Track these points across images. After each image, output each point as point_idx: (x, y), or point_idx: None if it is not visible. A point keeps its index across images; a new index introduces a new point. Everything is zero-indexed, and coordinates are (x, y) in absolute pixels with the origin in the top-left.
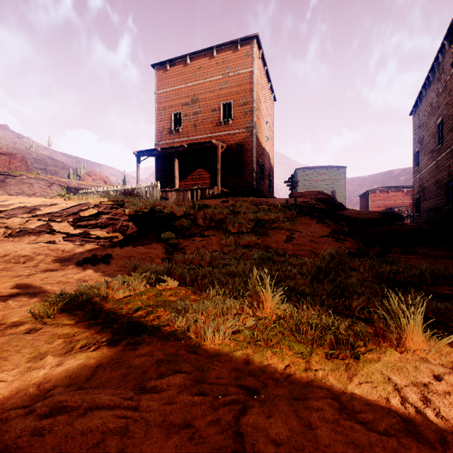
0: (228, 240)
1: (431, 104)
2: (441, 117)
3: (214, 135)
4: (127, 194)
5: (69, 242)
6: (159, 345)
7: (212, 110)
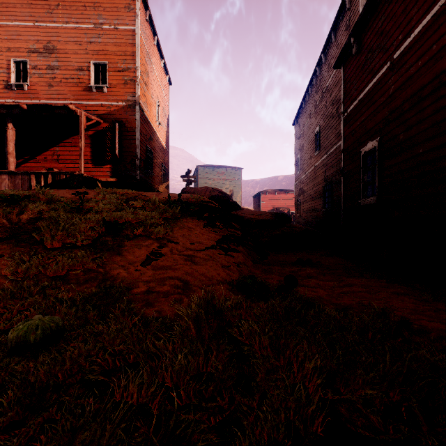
0: (24, 267)
1: (310, 115)
2: (318, 126)
3: (81, 103)
4: None
5: None
6: None
7: (78, 68)
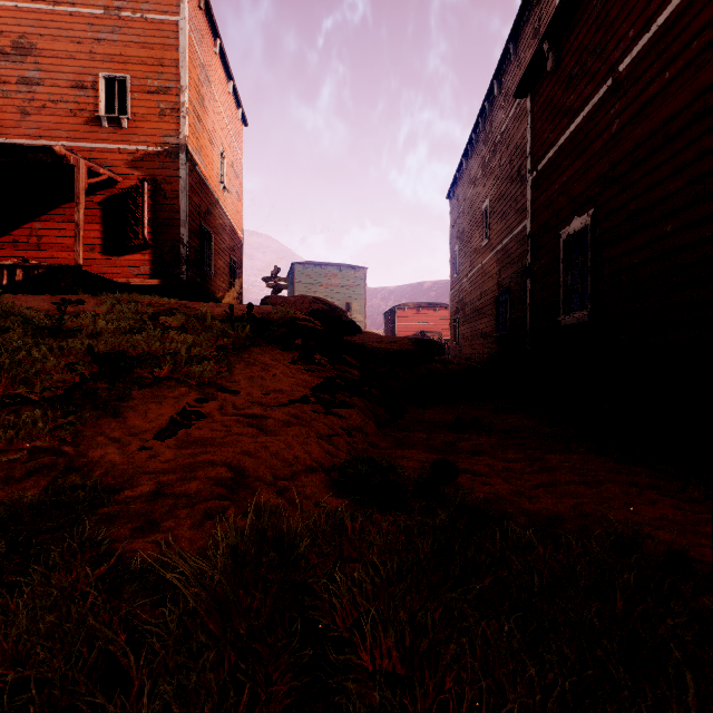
0: None
1: (475, 181)
2: (488, 198)
3: (82, 146)
4: None
5: None
6: None
7: (76, 84)
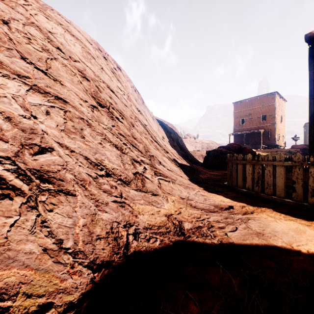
0: None
1: None
2: None
3: (258, 126)
4: None
5: None
6: None
7: (257, 117)
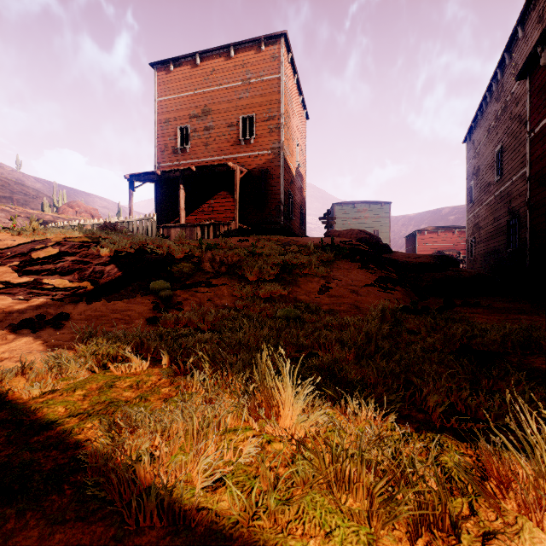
0: (244, 291)
1: (488, 129)
2: (500, 144)
3: (232, 157)
4: (107, 228)
5: (7, 295)
6: (33, 539)
7: (229, 124)
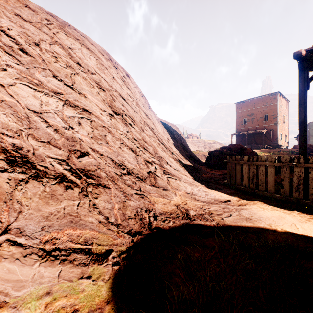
0: None
1: None
2: None
3: (260, 126)
4: None
5: None
6: None
7: (259, 117)
